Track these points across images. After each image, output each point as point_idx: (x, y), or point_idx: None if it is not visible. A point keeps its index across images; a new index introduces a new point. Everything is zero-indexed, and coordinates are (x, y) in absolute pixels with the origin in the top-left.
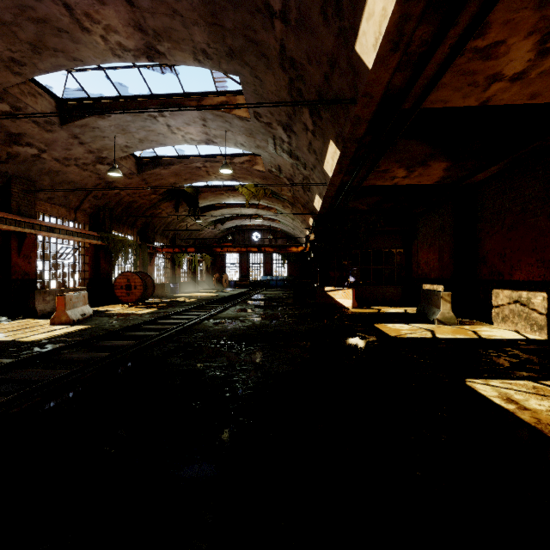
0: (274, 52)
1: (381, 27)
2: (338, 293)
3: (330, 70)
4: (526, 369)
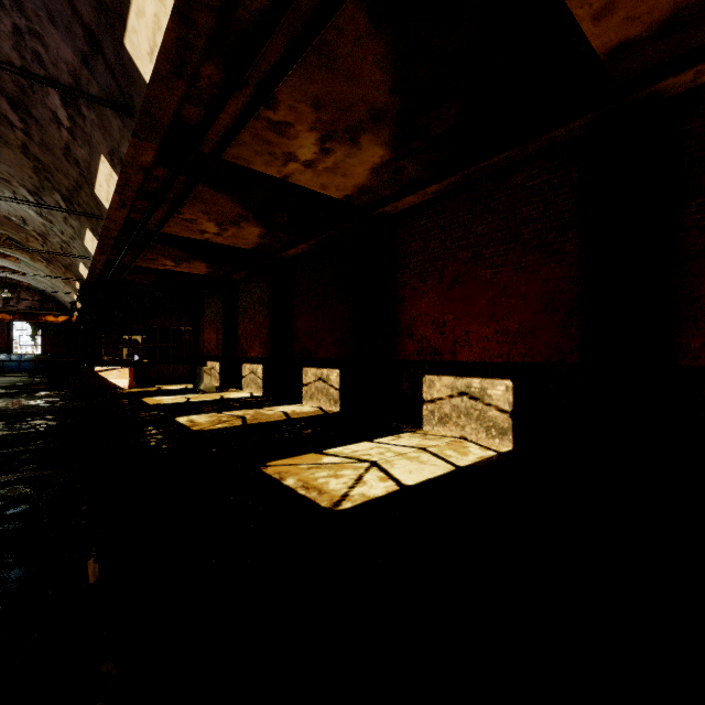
0: (15, 142)
1: (109, 196)
2: (112, 373)
3: (78, 187)
4: (222, 409)
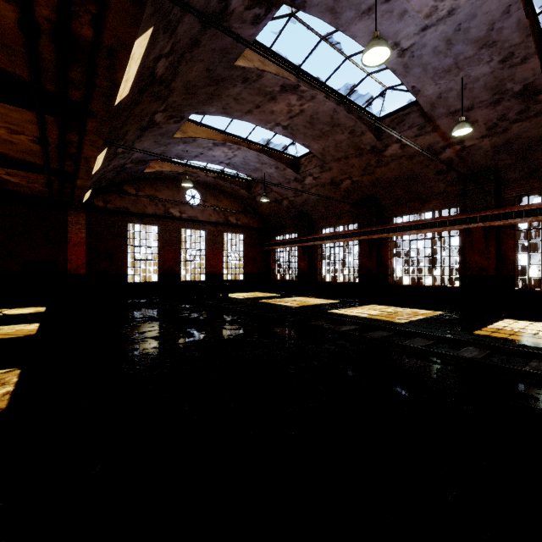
0: None
1: None
2: None
3: None
4: None
